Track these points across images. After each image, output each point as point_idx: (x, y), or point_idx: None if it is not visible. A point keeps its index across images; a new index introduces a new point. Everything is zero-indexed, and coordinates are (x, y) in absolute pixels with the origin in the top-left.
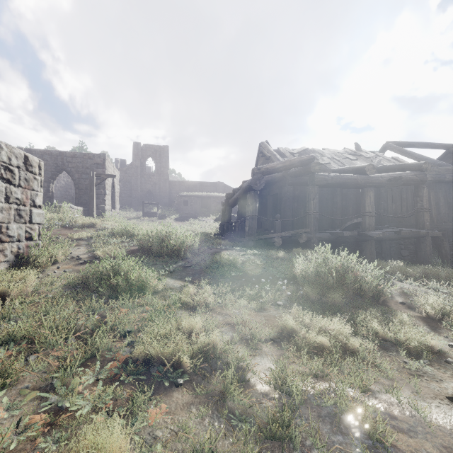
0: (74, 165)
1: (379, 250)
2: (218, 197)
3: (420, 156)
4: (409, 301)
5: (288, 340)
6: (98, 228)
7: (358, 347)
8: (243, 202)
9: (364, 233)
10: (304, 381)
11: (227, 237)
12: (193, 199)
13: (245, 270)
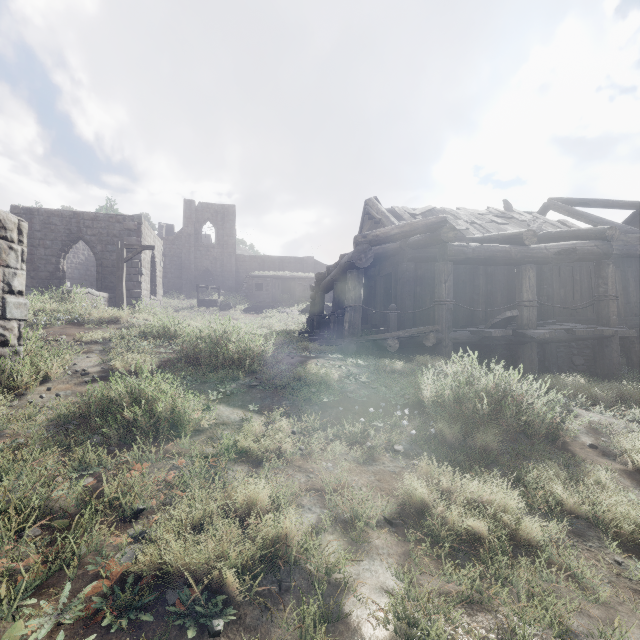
0: (96, 232)
1: (541, 356)
2: (305, 278)
3: (599, 218)
4: (603, 444)
5: (415, 522)
6: (124, 324)
7: (535, 534)
8: (341, 285)
9: (522, 332)
10: (448, 616)
11: (318, 337)
12: (270, 282)
13: (344, 392)
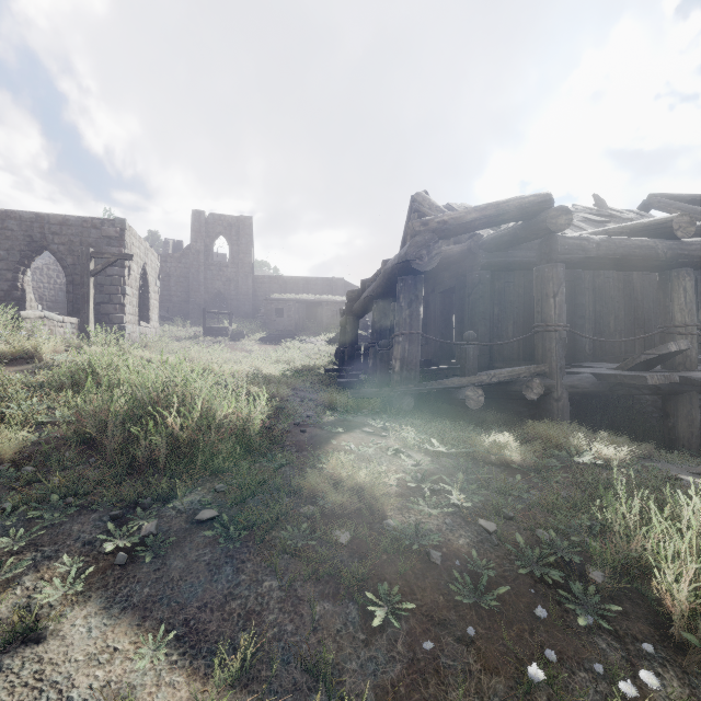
0: (65, 240)
1: None
2: (334, 302)
3: None
4: None
5: None
6: (34, 364)
7: None
8: (383, 304)
9: (685, 376)
10: None
11: (350, 380)
12: (292, 306)
13: (418, 541)
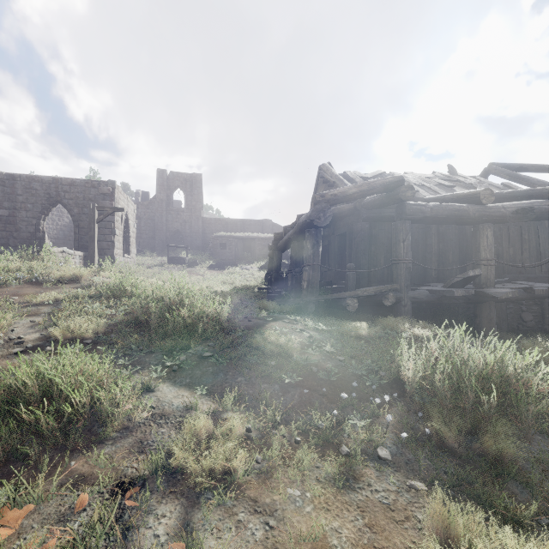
0: (73, 196)
1: None
2: (264, 238)
3: (540, 181)
4: None
5: None
6: (82, 283)
7: None
8: (298, 244)
9: (482, 291)
10: None
11: (276, 295)
12: (232, 242)
13: (308, 365)
